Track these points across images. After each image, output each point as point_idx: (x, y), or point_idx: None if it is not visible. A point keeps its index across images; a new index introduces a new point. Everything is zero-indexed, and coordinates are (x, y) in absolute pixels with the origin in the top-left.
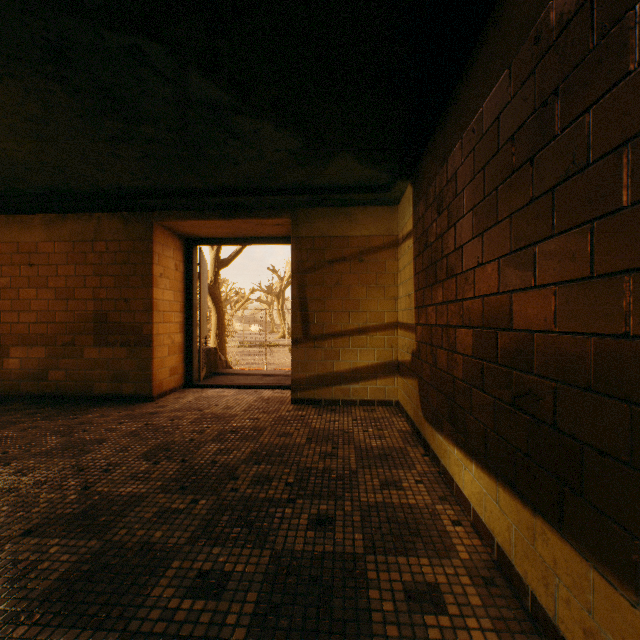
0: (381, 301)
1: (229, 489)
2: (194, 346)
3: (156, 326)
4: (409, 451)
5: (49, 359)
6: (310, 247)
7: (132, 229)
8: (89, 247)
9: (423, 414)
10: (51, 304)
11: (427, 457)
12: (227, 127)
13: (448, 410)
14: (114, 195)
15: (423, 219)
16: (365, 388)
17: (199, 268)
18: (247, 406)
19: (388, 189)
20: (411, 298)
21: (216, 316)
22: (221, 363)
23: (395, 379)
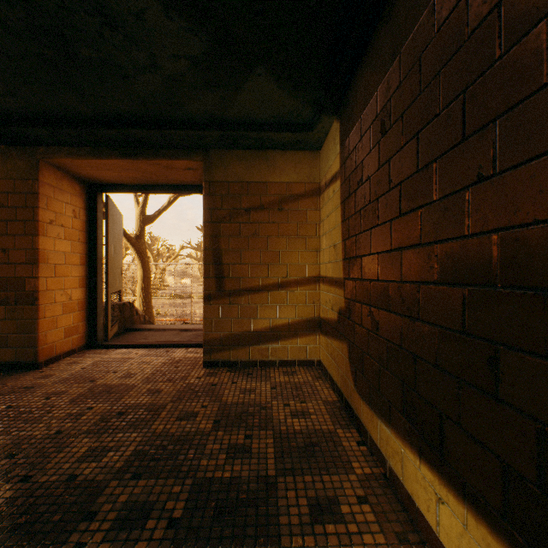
0: (302, 253)
1: (71, 546)
2: (99, 302)
3: (43, 281)
4: (341, 437)
5: None
6: (225, 193)
7: (12, 166)
8: None
9: (356, 387)
10: None
11: (364, 446)
12: (95, 2)
13: (402, 399)
14: None
15: (356, 151)
16: (285, 347)
17: (106, 217)
18: (151, 372)
19: (311, 128)
20: (338, 248)
21: (142, 270)
22: (138, 318)
23: (317, 337)
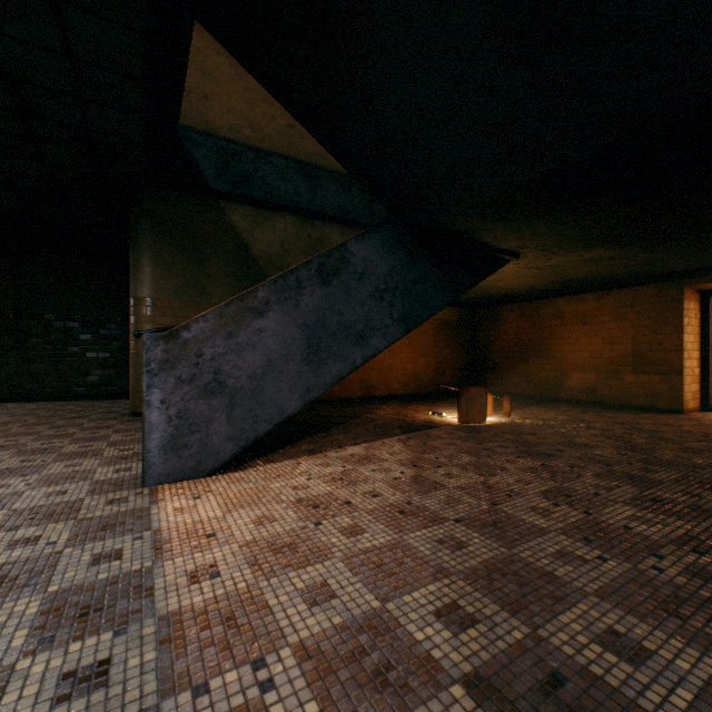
0: None
1: None
2: (708, 378)
3: (683, 361)
4: None
5: (596, 380)
6: None
7: (663, 294)
8: (626, 309)
9: None
10: (598, 347)
11: None
12: None
13: None
14: (658, 276)
15: None
16: None
17: (711, 313)
18: None
19: None
20: None
21: None
22: None
23: None
